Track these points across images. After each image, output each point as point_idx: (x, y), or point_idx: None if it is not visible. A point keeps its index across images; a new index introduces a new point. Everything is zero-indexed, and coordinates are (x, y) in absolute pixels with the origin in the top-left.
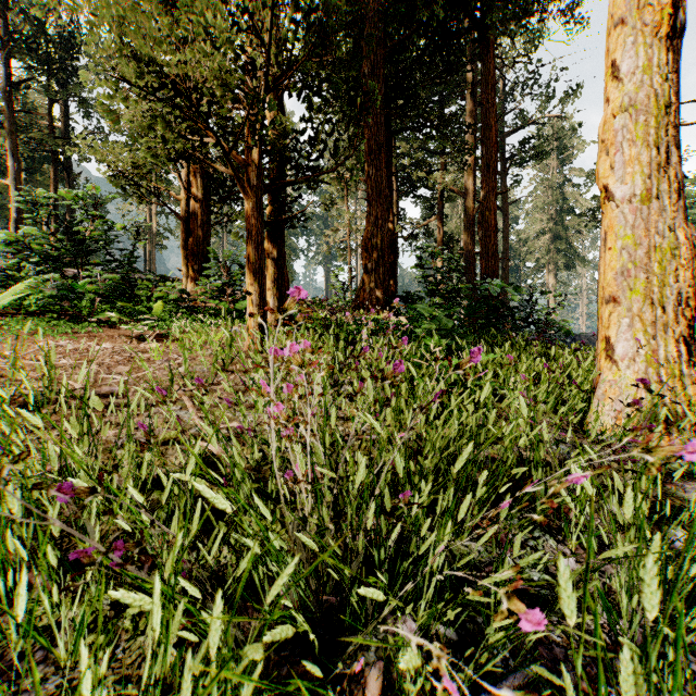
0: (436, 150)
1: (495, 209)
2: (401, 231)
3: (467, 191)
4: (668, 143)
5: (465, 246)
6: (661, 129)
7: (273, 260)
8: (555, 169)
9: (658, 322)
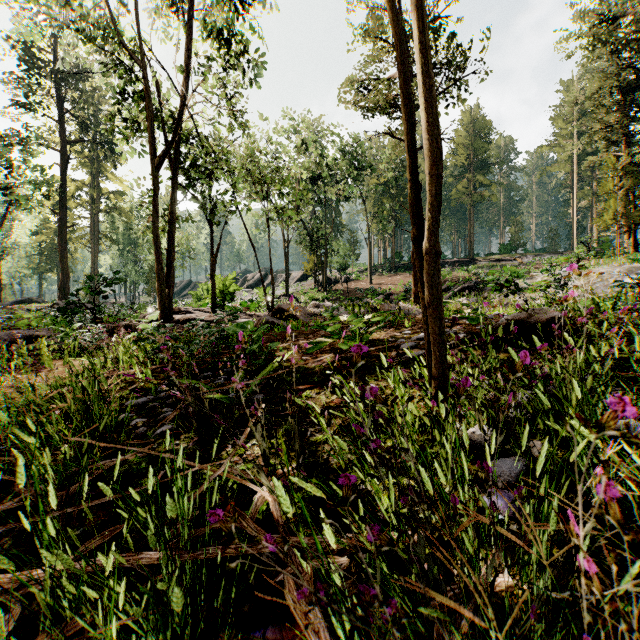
0: None
1: None
2: None
3: None
4: None
5: None
6: None
7: (631, 240)
8: None
9: None
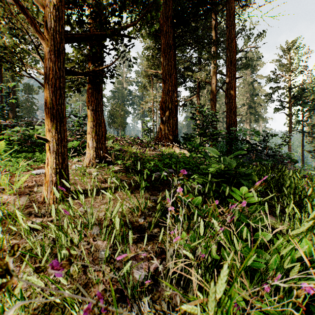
0: (196, 62)
1: (235, 87)
2: (179, 102)
3: (212, 82)
4: None
5: (211, 109)
6: None
7: (92, 110)
8: (249, 75)
9: None
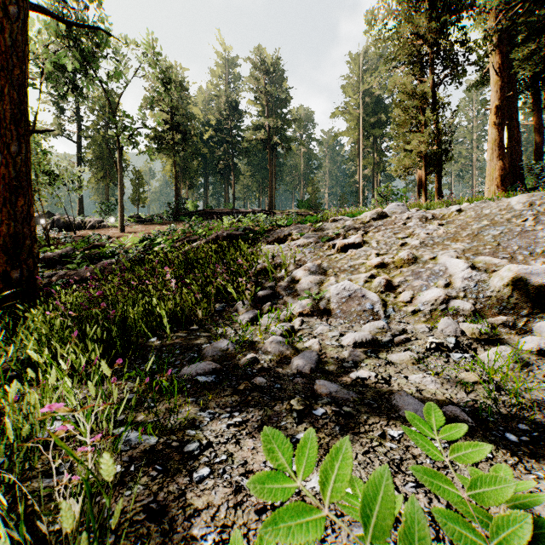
0: None
1: None
2: None
3: None
4: (495, 148)
5: None
6: (493, 146)
7: (437, 189)
8: None
9: (491, 184)
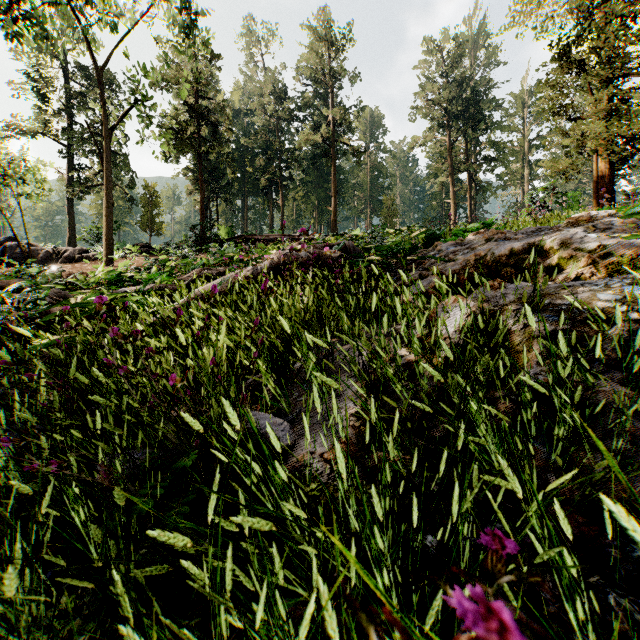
0: None
1: None
2: None
3: None
4: None
5: None
6: None
7: None
8: None
9: None
